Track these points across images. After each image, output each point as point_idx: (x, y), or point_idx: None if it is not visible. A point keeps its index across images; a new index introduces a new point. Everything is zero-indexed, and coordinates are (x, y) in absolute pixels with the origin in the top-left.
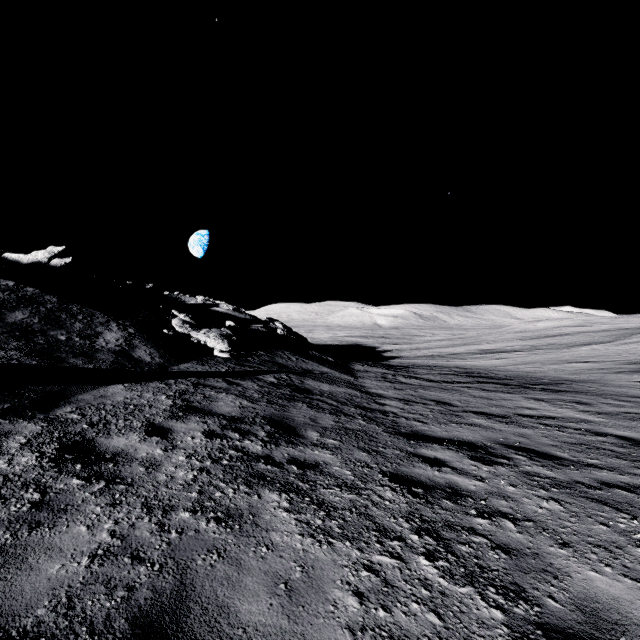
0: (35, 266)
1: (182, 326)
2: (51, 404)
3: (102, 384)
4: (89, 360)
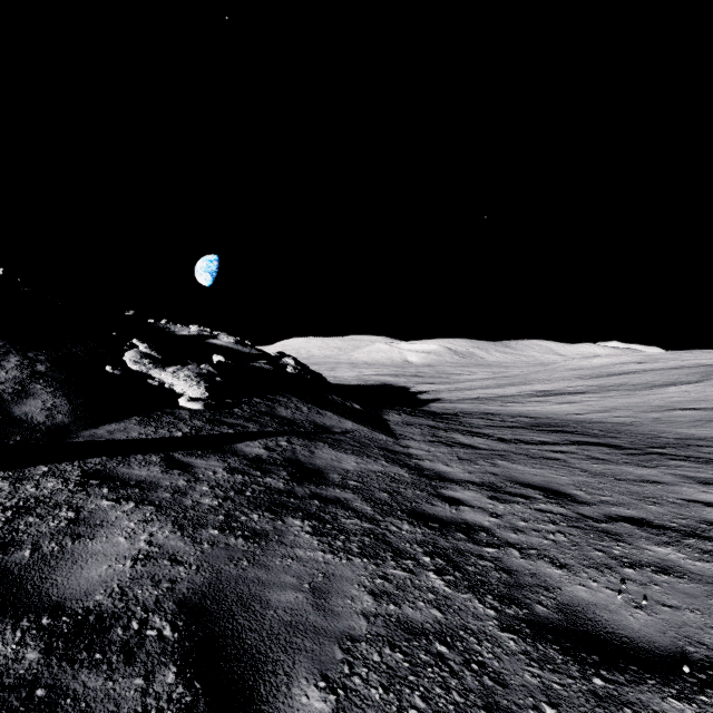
0: None
1: (139, 361)
2: None
3: None
4: None
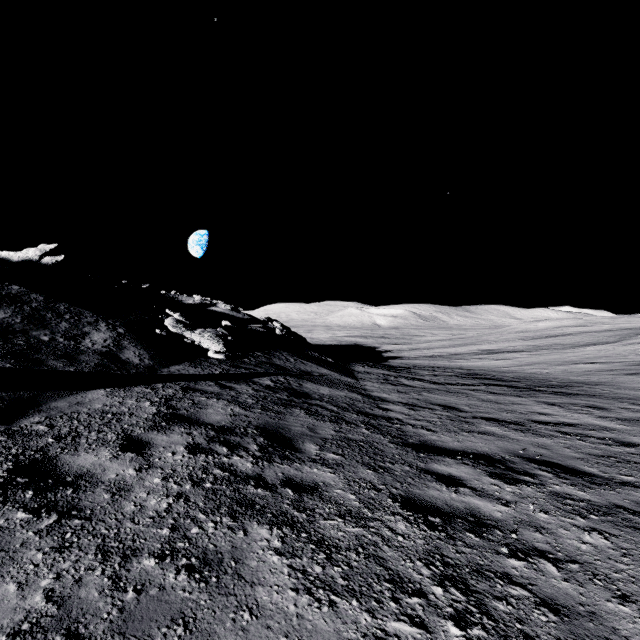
0: (26, 264)
1: (176, 326)
2: (18, 413)
3: (81, 389)
4: (71, 362)
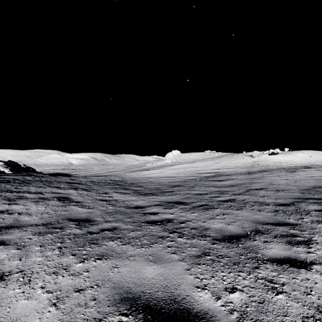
0: None
1: None
2: None
3: None
4: None
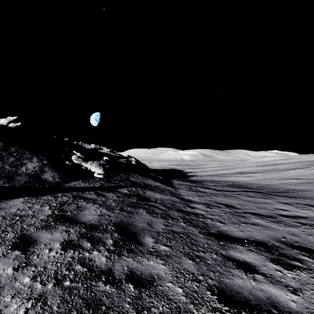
0: None
1: (77, 159)
2: None
3: (8, 198)
4: (8, 181)
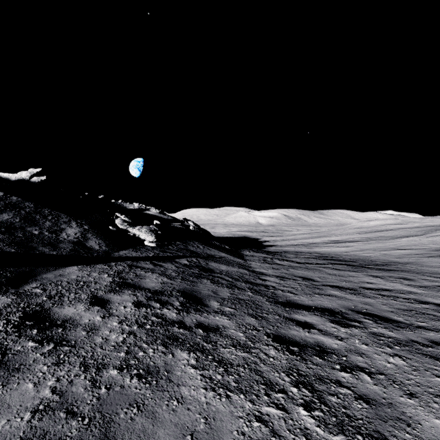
0: (20, 182)
1: (122, 224)
2: (22, 281)
3: (62, 266)
4: (54, 248)
